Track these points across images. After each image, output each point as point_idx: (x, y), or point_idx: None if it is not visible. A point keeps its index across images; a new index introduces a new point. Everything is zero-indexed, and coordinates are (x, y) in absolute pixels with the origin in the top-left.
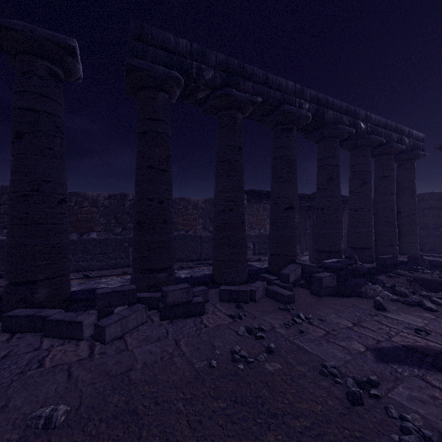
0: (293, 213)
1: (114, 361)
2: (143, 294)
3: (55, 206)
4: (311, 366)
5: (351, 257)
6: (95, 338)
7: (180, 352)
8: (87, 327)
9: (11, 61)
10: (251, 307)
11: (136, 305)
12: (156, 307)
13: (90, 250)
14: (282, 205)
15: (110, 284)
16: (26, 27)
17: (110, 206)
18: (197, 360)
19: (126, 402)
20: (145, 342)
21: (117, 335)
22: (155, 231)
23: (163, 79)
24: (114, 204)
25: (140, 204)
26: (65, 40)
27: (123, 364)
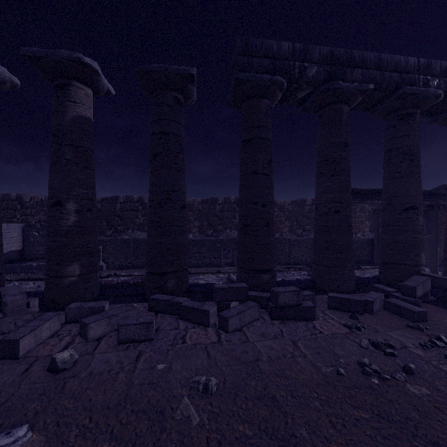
0: (416, 215)
1: (240, 349)
2: (251, 293)
3: (179, 212)
4: None
5: None
6: (219, 326)
7: (301, 353)
8: (211, 315)
9: (148, 97)
10: (369, 320)
11: (248, 302)
12: (264, 306)
13: (189, 249)
14: (400, 205)
15: (207, 280)
16: (162, 68)
17: (203, 210)
18: (322, 365)
19: (263, 388)
20: (263, 337)
21: (236, 327)
22: (259, 234)
23: (266, 86)
24: (206, 208)
25: (245, 207)
26: (188, 71)
27: (250, 354)
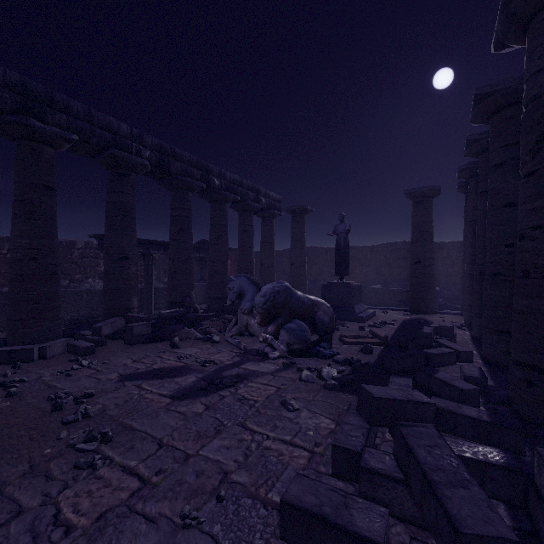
0: (129, 264)
1: None
2: None
3: None
4: (46, 397)
5: (190, 307)
6: None
7: None
8: None
9: None
10: (34, 365)
11: None
12: None
13: None
14: (115, 255)
15: None
16: None
17: None
18: None
19: None
20: None
21: None
22: None
23: None
24: None
25: None
26: None
27: None
